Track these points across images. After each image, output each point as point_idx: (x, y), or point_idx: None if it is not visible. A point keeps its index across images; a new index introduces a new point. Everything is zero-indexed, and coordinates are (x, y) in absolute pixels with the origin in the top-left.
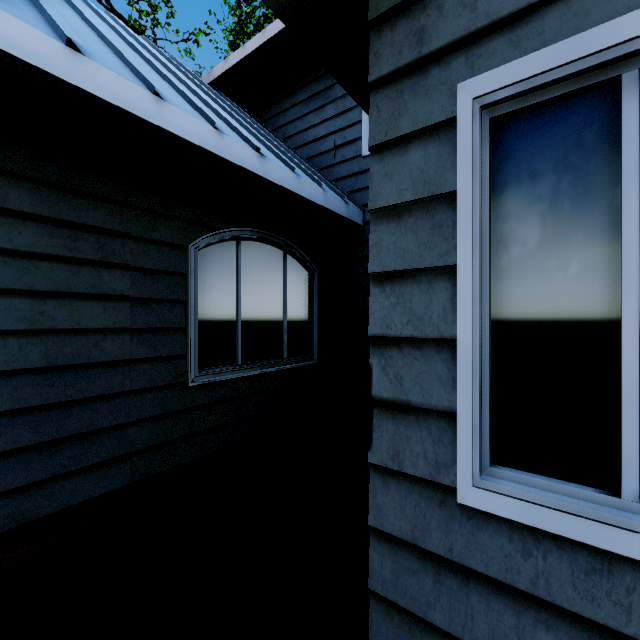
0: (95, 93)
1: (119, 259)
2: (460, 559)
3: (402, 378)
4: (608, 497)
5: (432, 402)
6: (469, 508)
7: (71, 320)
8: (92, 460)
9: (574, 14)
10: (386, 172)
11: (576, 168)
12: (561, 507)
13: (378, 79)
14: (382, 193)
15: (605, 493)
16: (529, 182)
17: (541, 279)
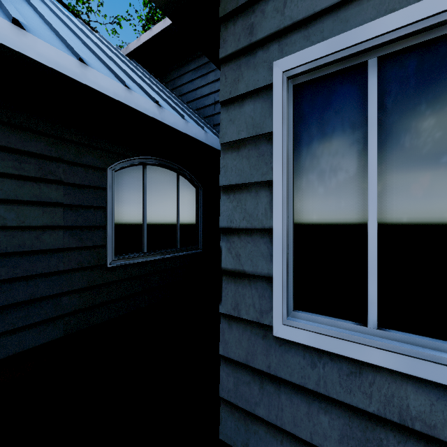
0: (34, 58)
1: (55, 177)
2: (275, 372)
3: (240, 255)
4: (360, 326)
5: (258, 270)
6: (280, 339)
7: (18, 220)
8: (34, 320)
9: (340, 21)
10: (230, 119)
11: (343, 119)
12: (333, 334)
13: (225, 57)
14: (228, 132)
15: (359, 324)
16: (316, 127)
17: (323, 189)
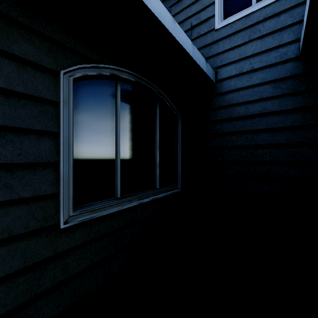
0: None
1: None
2: None
3: None
4: None
5: None
6: None
7: None
8: None
9: None
10: None
11: None
12: None
13: None
14: None
15: None
16: None
17: None
